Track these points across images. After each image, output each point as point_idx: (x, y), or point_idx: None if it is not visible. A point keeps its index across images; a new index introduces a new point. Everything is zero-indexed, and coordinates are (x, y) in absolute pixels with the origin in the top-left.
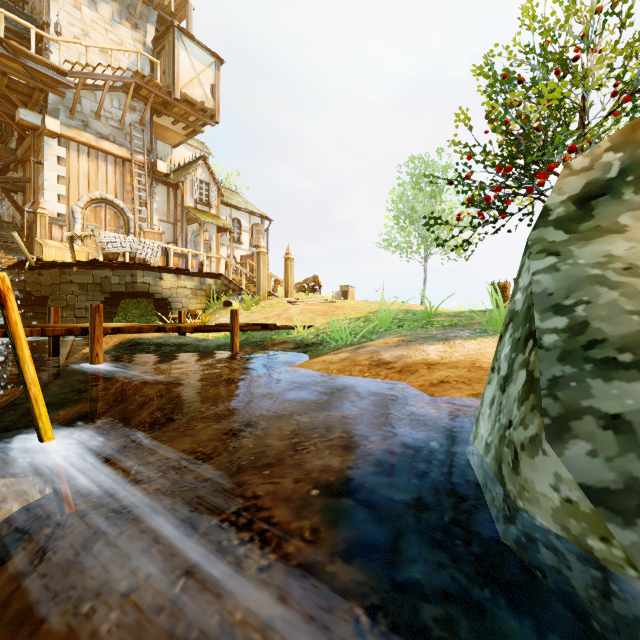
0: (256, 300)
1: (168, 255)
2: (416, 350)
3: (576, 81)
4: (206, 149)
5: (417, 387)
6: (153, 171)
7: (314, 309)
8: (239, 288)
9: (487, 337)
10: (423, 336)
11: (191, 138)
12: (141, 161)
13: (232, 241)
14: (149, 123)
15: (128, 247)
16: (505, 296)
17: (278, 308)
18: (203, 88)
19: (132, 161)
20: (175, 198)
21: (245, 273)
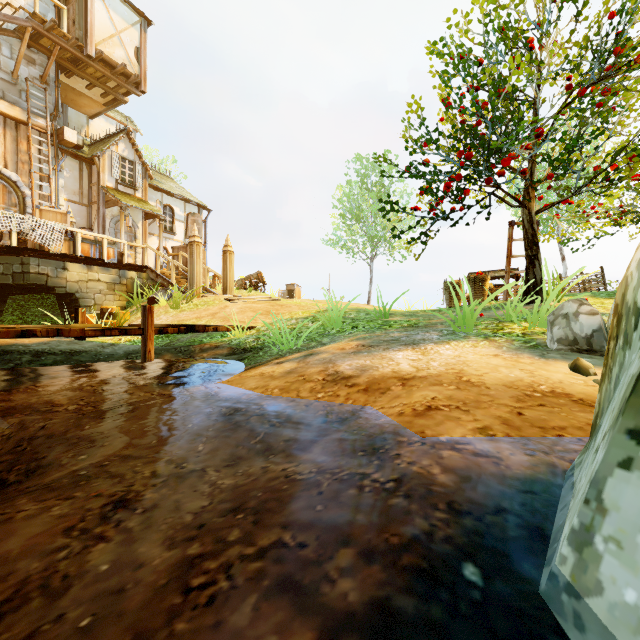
0: (187, 297)
1: (75, 241)
2: (382, 358)
3: (531, 71)
4: (132, 125)
5: (395, 417)
6: (59, 140)
7: (256, 307)
8: (168, 283)
9: (461, 340)
10: (385, 339)
11: (112, 109)
12: (42, 126)
13: (162, 230)
14: (54, 82)
15: (15, 227)
16: (458, 295)
17: (214, 306)
18: (125, 49)
19: (29, 124)
20: (90, 175)
21: (177, 267)
